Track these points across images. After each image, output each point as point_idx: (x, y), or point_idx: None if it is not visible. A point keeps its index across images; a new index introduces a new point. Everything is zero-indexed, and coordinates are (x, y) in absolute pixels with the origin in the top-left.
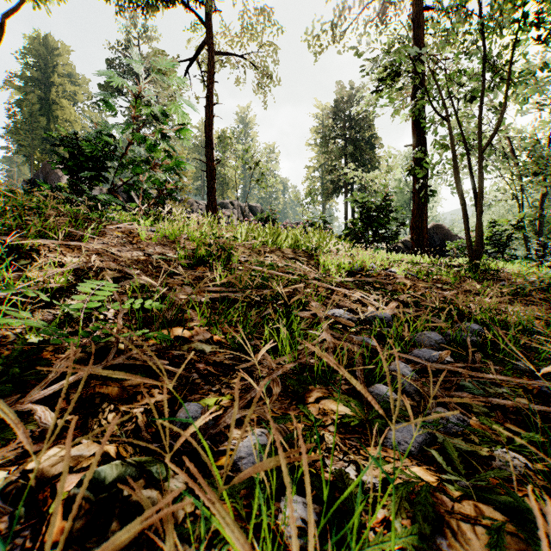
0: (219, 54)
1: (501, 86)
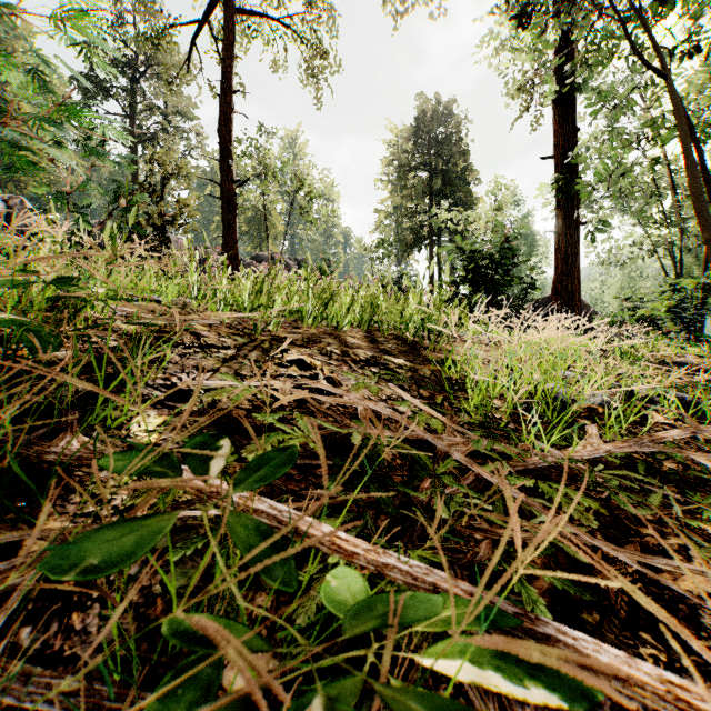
0: (243, 14)
1: None
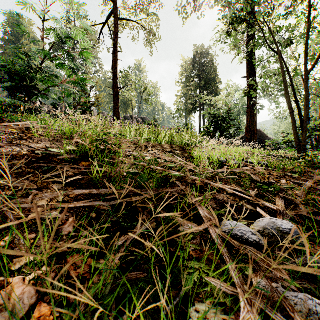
0: (122, 20)
1: (313, 32)
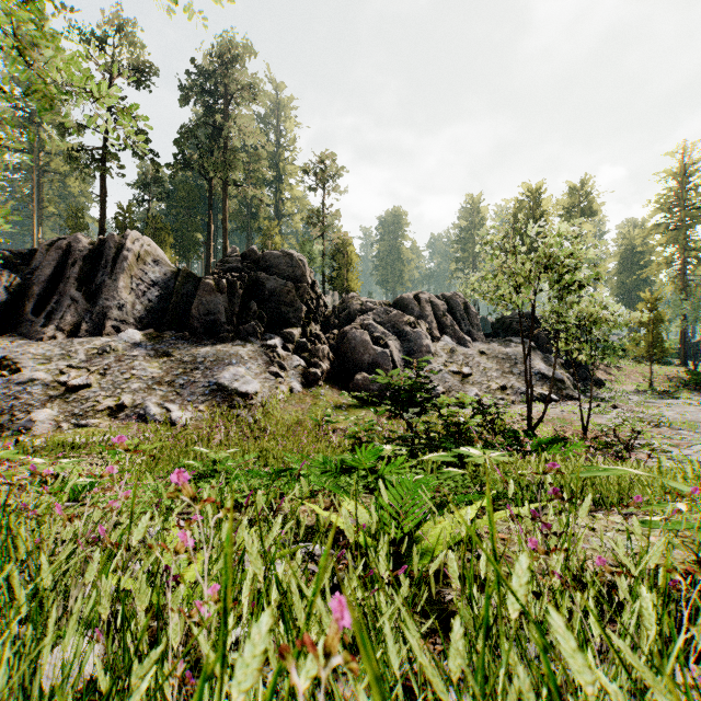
0: None
1: None
